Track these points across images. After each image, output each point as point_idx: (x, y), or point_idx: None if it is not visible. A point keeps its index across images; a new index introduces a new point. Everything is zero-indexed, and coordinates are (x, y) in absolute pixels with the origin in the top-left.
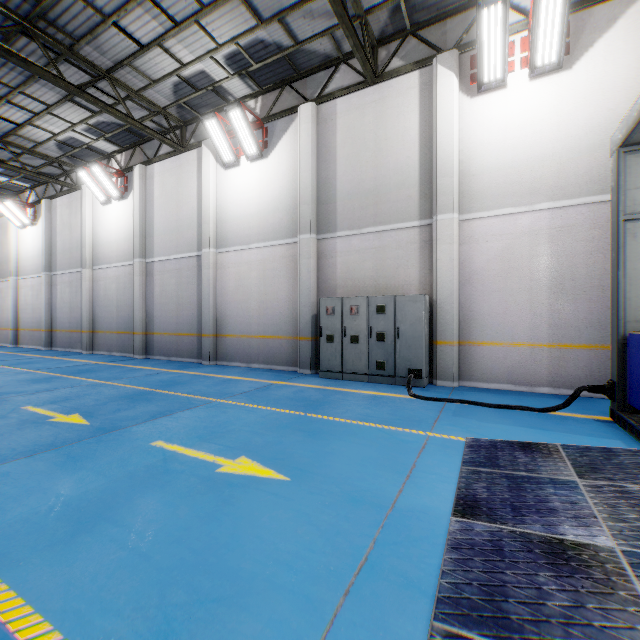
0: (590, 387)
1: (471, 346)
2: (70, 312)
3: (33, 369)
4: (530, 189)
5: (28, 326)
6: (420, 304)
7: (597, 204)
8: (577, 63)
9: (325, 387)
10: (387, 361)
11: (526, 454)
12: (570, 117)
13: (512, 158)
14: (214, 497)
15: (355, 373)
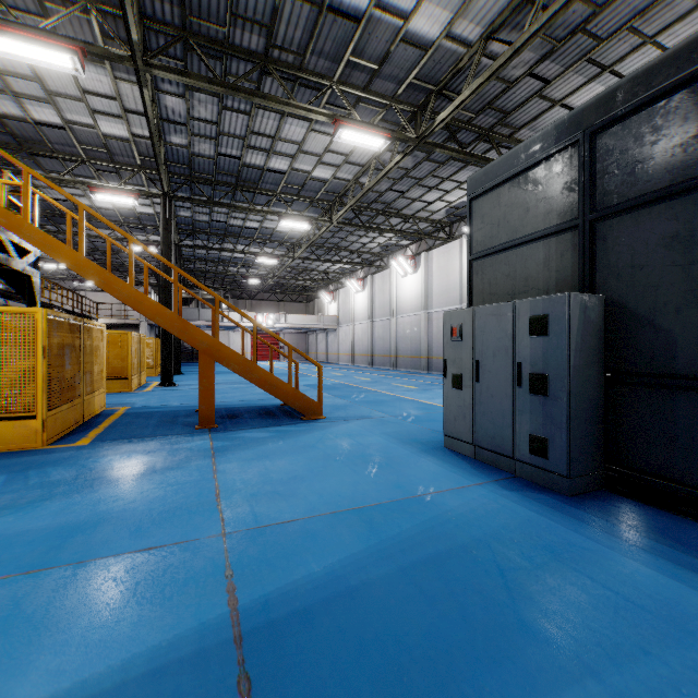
0: None
1: None
2: (383, 344)
3: (377, 374)
4: None
5: (359, 353)
6: None
7: None
8: None
9: None
10: None
11: None
12: None
13: None
14: None
15: None
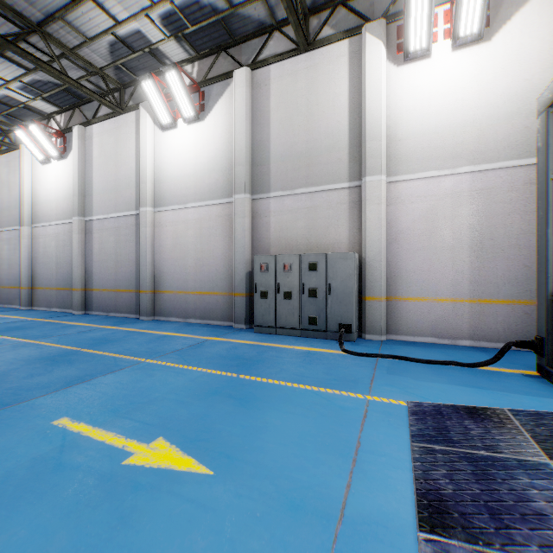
0: (519, 343)
1: (397, 301)
2: (10, 269)
3: None
4: (452, 153)
5: None
6: (350, 261)
7: (514, 168)
8: (496, 35)
9: (259, 343)
10: (319, 316)
11: (477, 423)
12: (489, 86)
13: (436, 124)
14: (109, 511)
15: (288, 328)
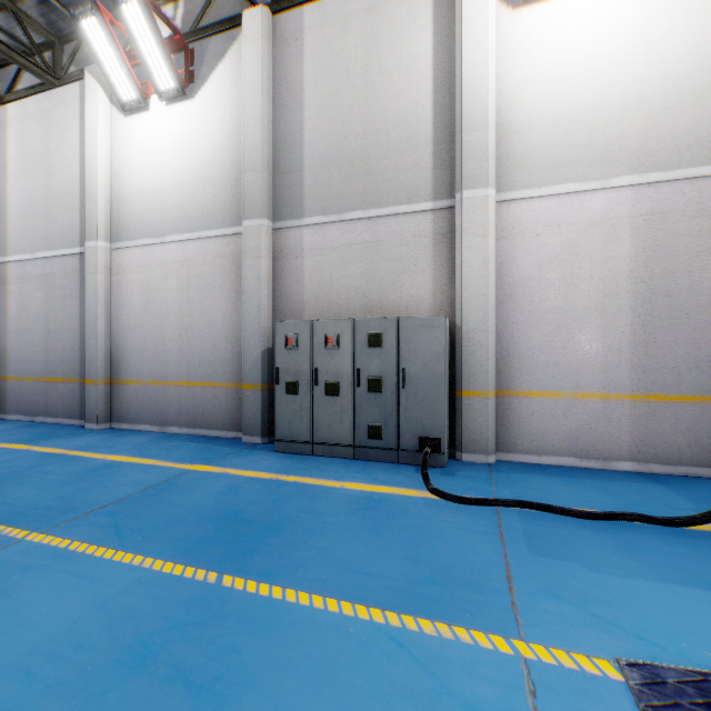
0: None
1: (513, 398)
2: None
3: None
4: (603, 154)
5: None
6: (439, 331)
7: (704, 179)
8: None
9: (280, 476)
10: (385, 425)
11: None
12: (664, 44)
13: (576, 106)
14: None
15: (333, 444)
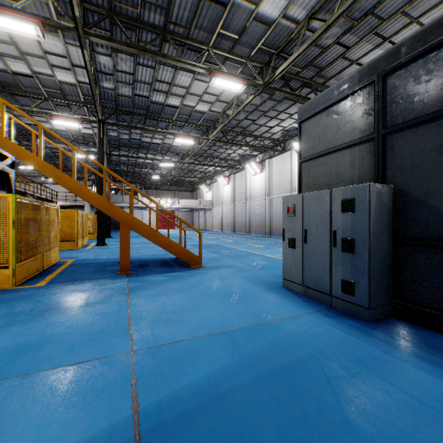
0: None
1: None
2: (241, 218)
3: (237, 237)
4: None
5: (226, 224)
6: None
7: None
8: None
9: None
10: None
11: None
12: None
13: None
14: None
15: None
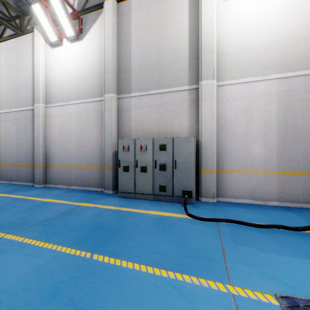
0: None
1: (224, 173)
2: None
3: None
4: (265, 64)
5: None
6: (191, 143)
7: (309, 75)
8: None
9: (120, 208)
10: (167, 185)
11: None
12: (291, 15)
13: (252, 43)
14: None
15: (144, 194)
